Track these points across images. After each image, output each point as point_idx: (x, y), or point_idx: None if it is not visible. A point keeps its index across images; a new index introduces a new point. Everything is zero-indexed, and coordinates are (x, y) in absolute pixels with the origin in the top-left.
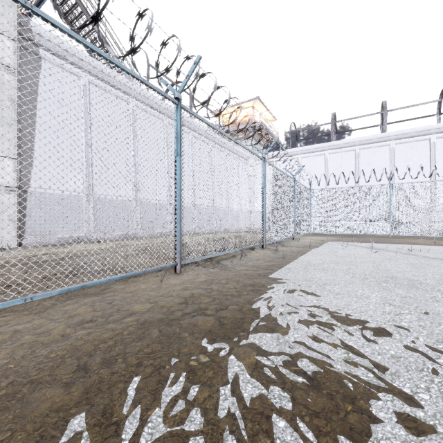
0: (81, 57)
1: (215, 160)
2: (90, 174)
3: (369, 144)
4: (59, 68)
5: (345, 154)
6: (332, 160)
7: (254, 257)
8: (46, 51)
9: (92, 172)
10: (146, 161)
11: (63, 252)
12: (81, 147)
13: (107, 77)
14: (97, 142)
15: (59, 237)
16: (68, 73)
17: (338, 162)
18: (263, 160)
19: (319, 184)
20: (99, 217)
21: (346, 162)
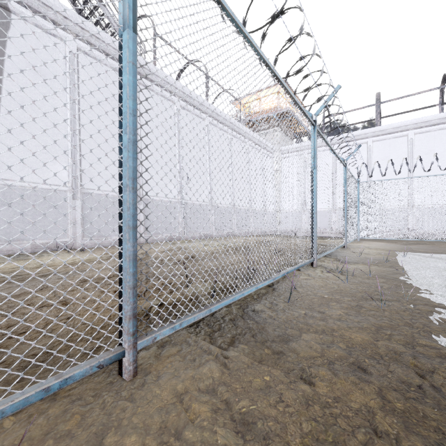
0: (65, 14)
1: (236, 152)
2: (77, 164)
3: (427, 127)
4: (35, 27)
5: (394, 140)
6: (377, 150)
7: (312, 294)
8: (17, 3)
9: (80, 161)
10: (152, 150)
11: (1, 272)
12: (65, 129)
13: (101, 43)
14: (88, 124)
15: (33, 244)
16: (49, 34)
17: (385, 151)
18: (313, 126)
19: (371, 174)
20: (89, 217)
21: (395, 150)
